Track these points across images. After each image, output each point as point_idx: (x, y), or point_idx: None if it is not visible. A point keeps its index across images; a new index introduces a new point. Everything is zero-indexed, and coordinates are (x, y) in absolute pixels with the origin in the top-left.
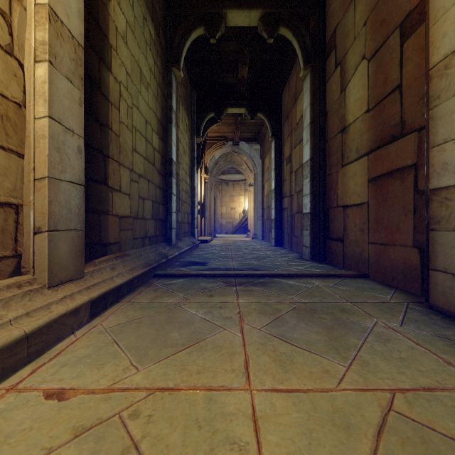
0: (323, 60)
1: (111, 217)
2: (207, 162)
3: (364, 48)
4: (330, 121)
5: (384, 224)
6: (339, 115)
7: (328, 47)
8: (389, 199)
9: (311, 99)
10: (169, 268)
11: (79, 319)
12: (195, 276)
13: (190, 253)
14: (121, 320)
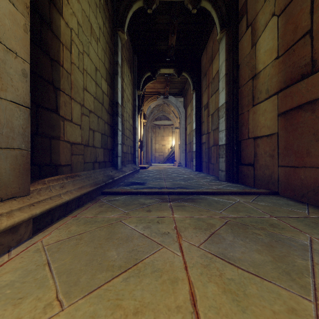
0: (236, 25)
1: (63, 142)
2: (145, 110)
3: (274, 7)
4: (242, 71)
5: (294, 149)
6: (250, 65)
7: (240, 14)
8: (299, 128)
9: (226, 55)
10: (115, 187)
11: (19, 236)
12: (135, 193)
13: (132, 176)
14: (62, 237)
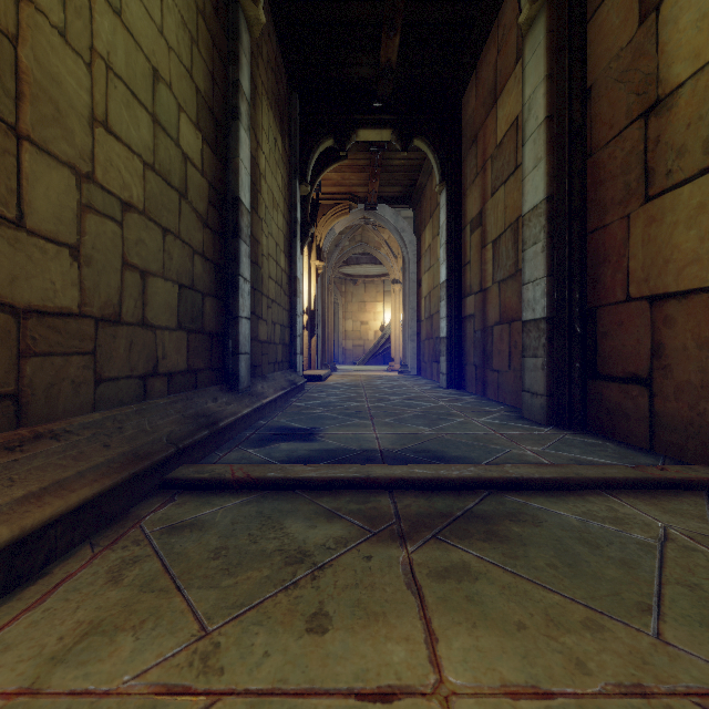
0: None
1: None
2: (320, 239)
3: None
4: (603, 103)
5: None
6: (634, 79)
7: None
8: None
9: (548, 64)
10: (221, 450)
11: None
12: (277, 485)
13: (283, 404)
14: None
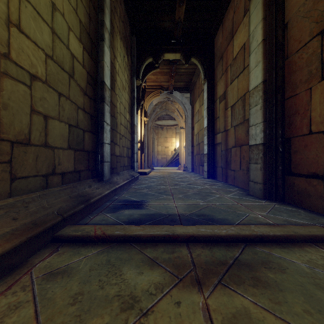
0: None
1: None
2: (146, 107)
3: None
4: (294, 30)
5: None
6: (314, 14)
7: None
8: None
9: (263, 12)
10: (92, 214)
11: None
12: (120, 240)
13: (127, 187)
14: None
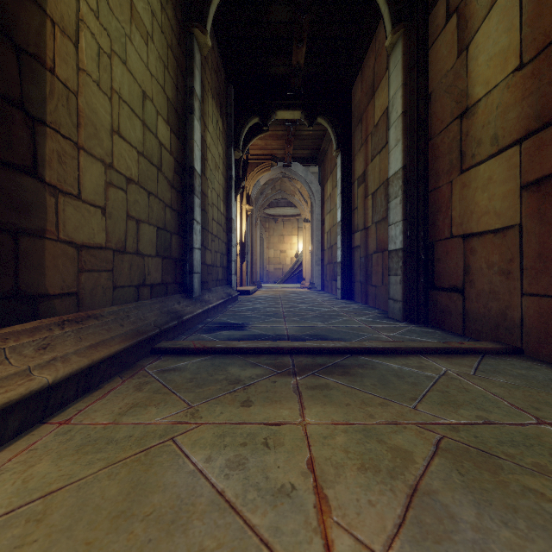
0: (425, 15)
1: (54, 243)
2: (249, 189)
3: None
4: (437, 105)
5: None
6: (455, 92)
7: None
8: None
9: (403, 76)
10: (184, 335)
11: None
12: (222, 351)
13: (223, 309)
14: None
